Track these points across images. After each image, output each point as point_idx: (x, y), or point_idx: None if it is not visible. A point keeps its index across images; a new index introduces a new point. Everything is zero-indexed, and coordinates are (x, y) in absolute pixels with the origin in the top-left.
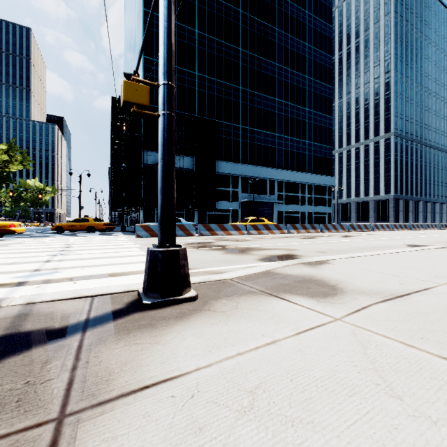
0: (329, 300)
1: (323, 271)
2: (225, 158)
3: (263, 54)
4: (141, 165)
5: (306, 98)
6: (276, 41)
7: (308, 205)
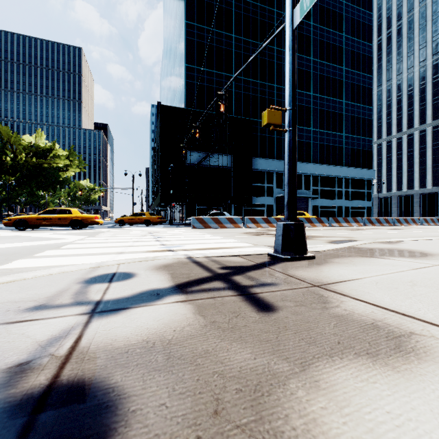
0: (423, 258)
1: (402, 246)
2: (261, 155)
3: (298, 50)
4: (185, 165)
5: (343, 90)
6: (311, 35)
7: (345, 200)
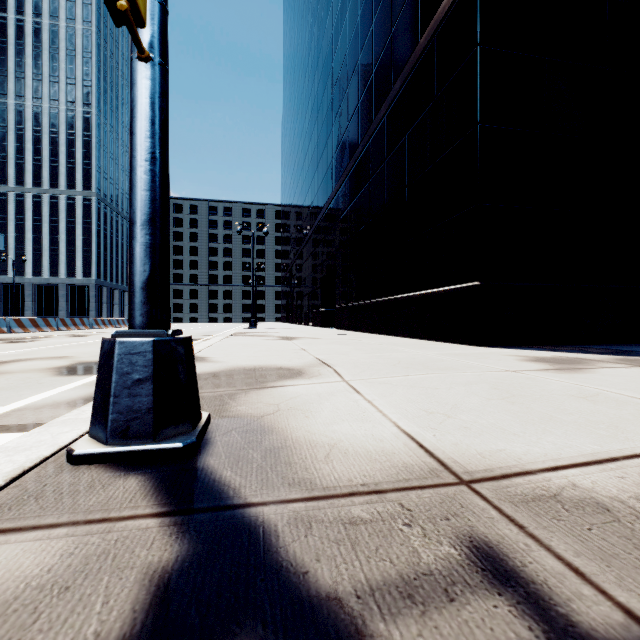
0: (310, 375)
1: (232, 362)
2: None
3: None
4: None
5: None
6: None
7: None
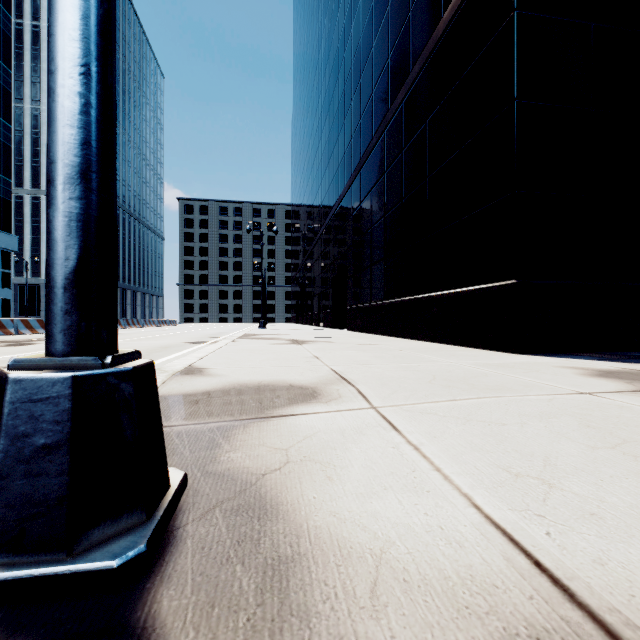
0: (327, 398)
1: (233, 376)
2: None
3: None
4: None
5: None
6: None
7: None
